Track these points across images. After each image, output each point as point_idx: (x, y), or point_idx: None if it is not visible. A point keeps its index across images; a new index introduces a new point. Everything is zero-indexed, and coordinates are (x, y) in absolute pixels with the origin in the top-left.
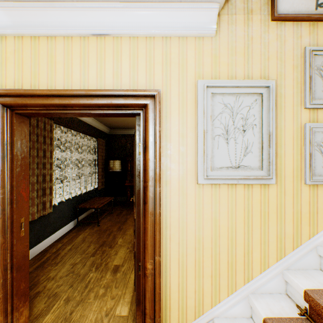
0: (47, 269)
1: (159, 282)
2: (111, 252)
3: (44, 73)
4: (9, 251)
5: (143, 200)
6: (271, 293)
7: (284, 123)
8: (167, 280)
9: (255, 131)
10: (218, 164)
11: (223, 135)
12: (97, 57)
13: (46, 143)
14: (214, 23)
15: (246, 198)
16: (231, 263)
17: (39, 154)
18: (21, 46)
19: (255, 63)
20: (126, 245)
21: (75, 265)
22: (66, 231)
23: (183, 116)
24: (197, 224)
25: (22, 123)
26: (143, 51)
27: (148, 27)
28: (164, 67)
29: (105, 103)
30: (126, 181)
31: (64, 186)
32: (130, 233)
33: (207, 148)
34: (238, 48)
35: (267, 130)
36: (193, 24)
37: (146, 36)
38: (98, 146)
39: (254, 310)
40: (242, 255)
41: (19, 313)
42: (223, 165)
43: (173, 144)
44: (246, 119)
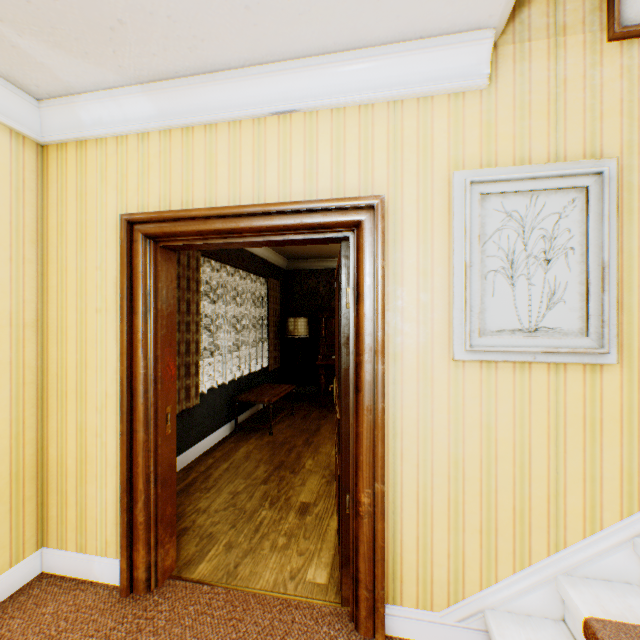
0: (195, 495)
1: (382, 529)
2: (294, 480)
3: (200, 182)
4: (152, 454)
5: (354, 386)
6: (608, 580)
7: (638, 243)
8: (396, 529)
9: (572, 262)
10: (494, 325)
11: (503, 270)
12: (278, 149)
13: (190, 290)
14: (485, 66)
15: (552, 389)
16: (521, 511)
17: (180, 308)
18: (169, 144)
19: (571, 128)
20: (321, 470)
21: (237, 494)
22: (218, 439)
23: (425, 238)
24: (452, 433)
25: (169, 261)
26: (353, 131)
27: (362, 89)
28: (390, 154)
29: (291, 223)
30: (318, 357)
31: (209, 364)
32: (327, 452)
33: (471, 294)
34: (535, 104)
35: (597, 259)
36: (443, 73)
37: (359, 104)
38: (269, 292)
39: (567, 604)
40: (544, 498)
41: (164, 551)
42: (503, 326)
43: (408, 289)
44: (551, 239)
